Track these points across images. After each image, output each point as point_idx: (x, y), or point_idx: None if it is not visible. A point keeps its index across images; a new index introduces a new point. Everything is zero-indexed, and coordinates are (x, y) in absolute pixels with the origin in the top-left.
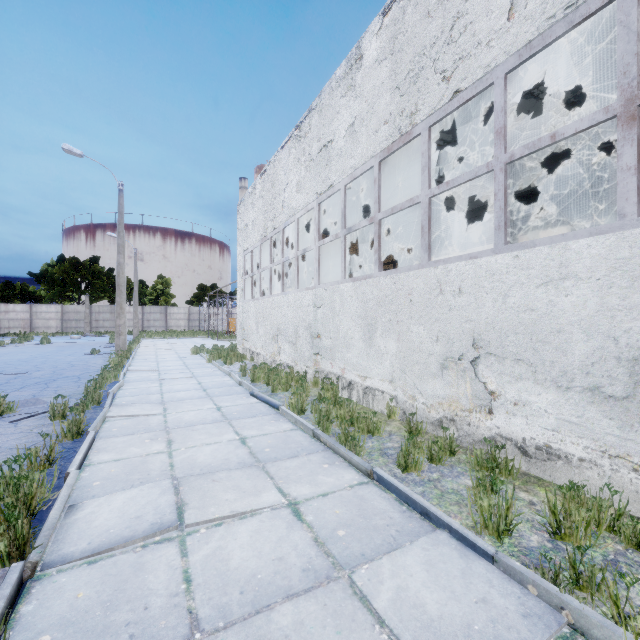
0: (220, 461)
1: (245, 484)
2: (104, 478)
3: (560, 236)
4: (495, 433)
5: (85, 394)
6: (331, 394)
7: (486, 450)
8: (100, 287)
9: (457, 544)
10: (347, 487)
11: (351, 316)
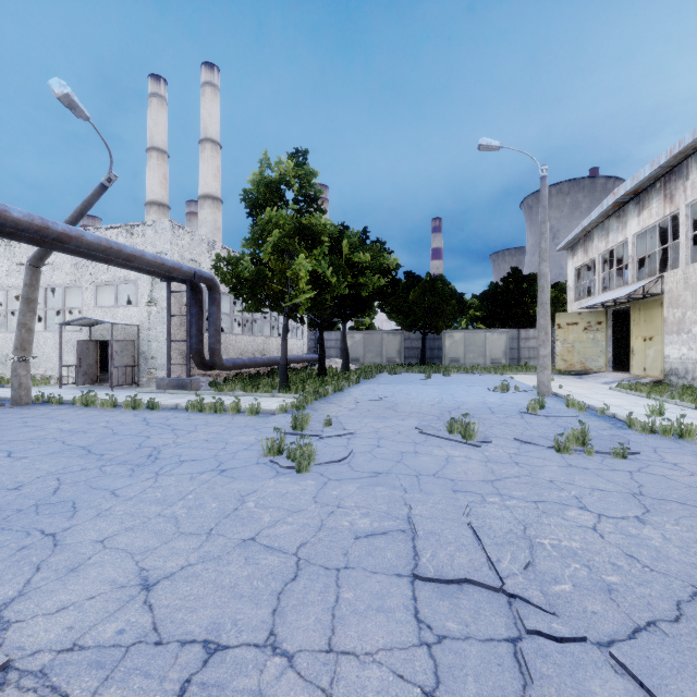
0: None
1: None
2: None
3: None
4: None
5: None
6: None
7: None
8: None
9: None
10: None
11: None
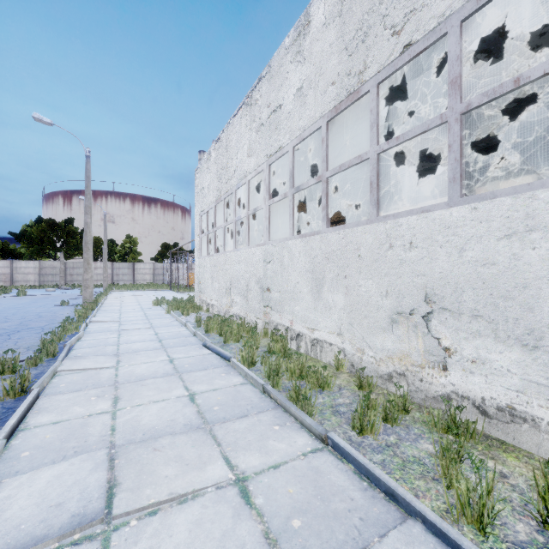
0: (165, 423)
1: (189, 453)
2: (35, 447)
3: (525, 185)
4: (450, 390)
5: (41, 346)
6: (280, 346)
7: (444, 410)
8: (74, 245)
9: (436, 542)
10: (300, 455)
11: (299, 271)
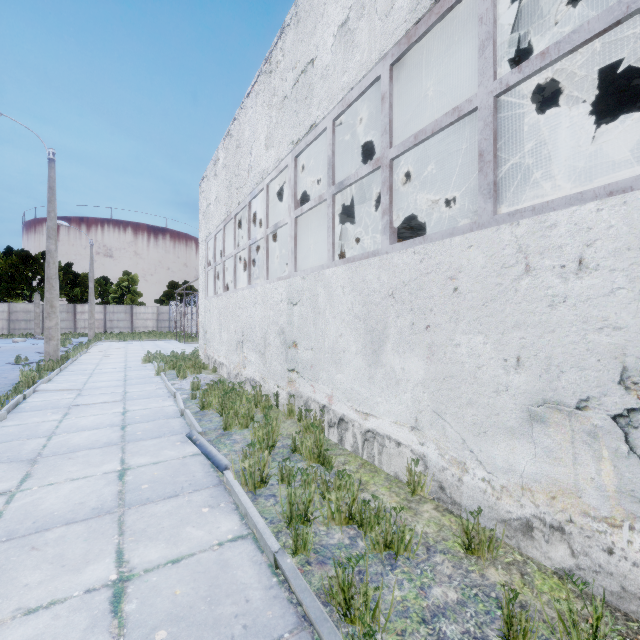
0: None
1: None
2: None
3: None
4: None
5: None
6: (312, 442)
7: None
8: None
9: None
10: None
11: (343, 317)
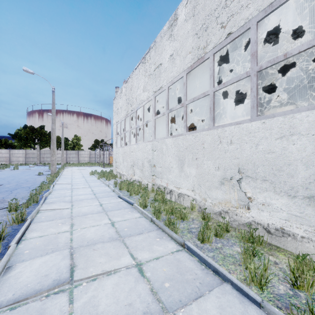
0: (99, 237)
1: (112, 252)
2: (31, 248)
3: (289, 111)
4: (251, 220)
5: (30, 197)
6: (161, 197)
7: (247, 230)
8: (45, 141)
9: (237, 293)
10: (170, 253)
11: (171, 155)
